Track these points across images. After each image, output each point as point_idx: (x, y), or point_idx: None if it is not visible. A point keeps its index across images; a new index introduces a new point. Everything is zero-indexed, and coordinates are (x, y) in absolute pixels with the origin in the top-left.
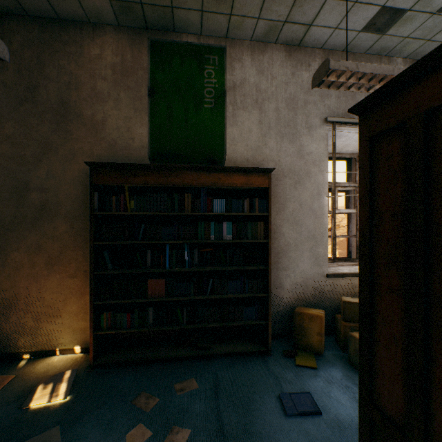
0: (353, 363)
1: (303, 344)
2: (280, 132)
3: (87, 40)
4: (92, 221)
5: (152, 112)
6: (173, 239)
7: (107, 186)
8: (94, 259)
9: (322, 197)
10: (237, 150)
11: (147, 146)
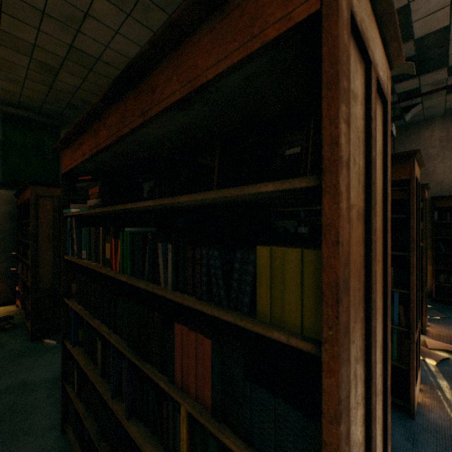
0: None
1: None
2: None
3: (421, 129)
4: (433, 226)
5: None
6: None
7: (440, 207)
8: (434, 245)
9: None
10: None
11: None
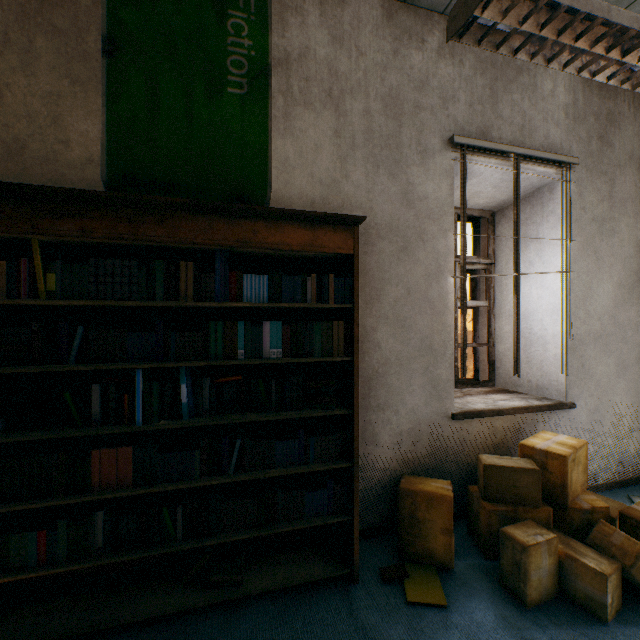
0: (510, 587)
1: (417, 551)
2: (373, 155)
3: None
4: None
5: (112, 90)
6: (152, 359)
7: None
8: None
9: (445, 278)
10: (294, 183)
11: (100, 159)
